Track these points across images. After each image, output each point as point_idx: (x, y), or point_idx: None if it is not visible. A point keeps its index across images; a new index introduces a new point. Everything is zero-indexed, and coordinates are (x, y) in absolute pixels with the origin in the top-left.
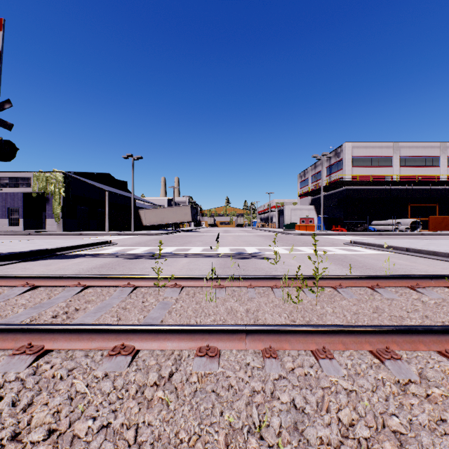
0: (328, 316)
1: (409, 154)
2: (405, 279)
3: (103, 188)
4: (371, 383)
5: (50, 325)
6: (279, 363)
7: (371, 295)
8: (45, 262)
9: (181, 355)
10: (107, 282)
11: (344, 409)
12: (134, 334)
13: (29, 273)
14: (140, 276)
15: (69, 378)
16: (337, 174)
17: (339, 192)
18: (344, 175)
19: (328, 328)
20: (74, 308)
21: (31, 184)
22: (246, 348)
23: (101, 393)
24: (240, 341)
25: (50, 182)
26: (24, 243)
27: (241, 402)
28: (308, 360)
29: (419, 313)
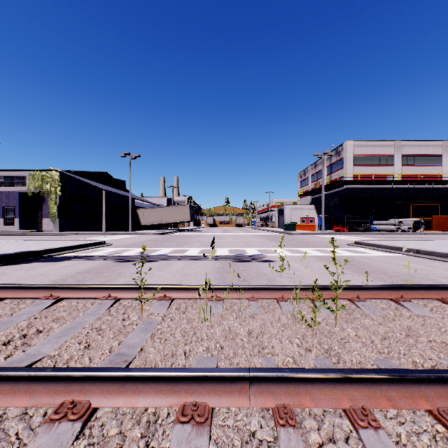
0: (352, 342)
1: (411, 153)
2: (434, 290)
3: (100, 187)
4: None
5: None
6: (300, 436)
7: (397, 311)
8: (28, 265)
9: (156, 416)
10: (85, 293)
11: None
12: (91, 384)
13: (4, 279)
14: (123, 286)
15: None
16: (337, 173)
17: (340, 191)
18: (345, 174)
19: (367, 376)
20: (35, 329)
21: (26, 183)
22: (250, 405)
23: None
24: (242, 393)
25: (46, 181)
26: (12, 244)
27: None
28: (341, 428)
29: None
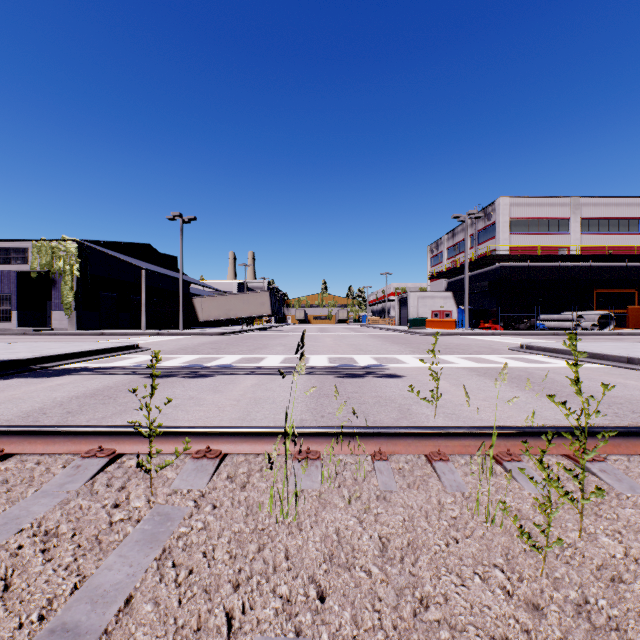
0: (634, 582)
1: (594, 215)
2: None
3: (137, 264)
4: None
5: None
6: None
7: None
8: None
9: None
10: (54, 443)
11: None
12: None
13: None
14: (129, 430)
15: None
16: (486, 245)
17: (489, 272)
18: (497, 247)
19: None
20: None
21: (29, 259)
22: None
23: None
24: None
25: (57, 256)
26: None
27: None
28: None
29: None
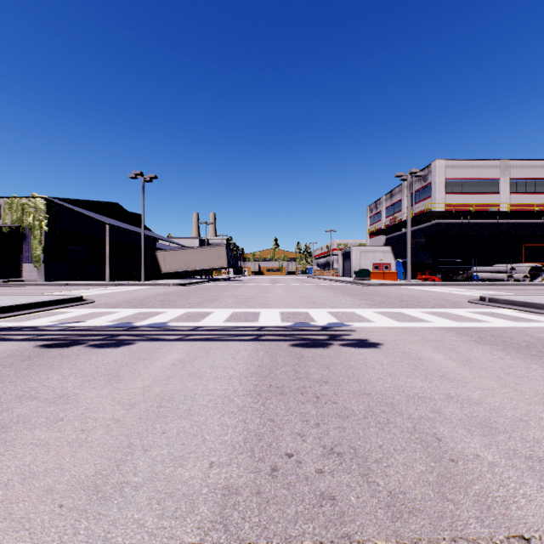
0: None
1: (522, 176)
2: None
3: (102, 220)
4: None
5: None
6: None
7: None
8: None
9: None
10: None
11: None
12: None
13: None
14: None
15: None
16: (423, 204)
17: (426, 228)
18: (433, 205)
19: None
20: None
21: (1, 215)
22: None
23: None
24: None
25: (27, 212)
26: None
27: None
28: None
29: None
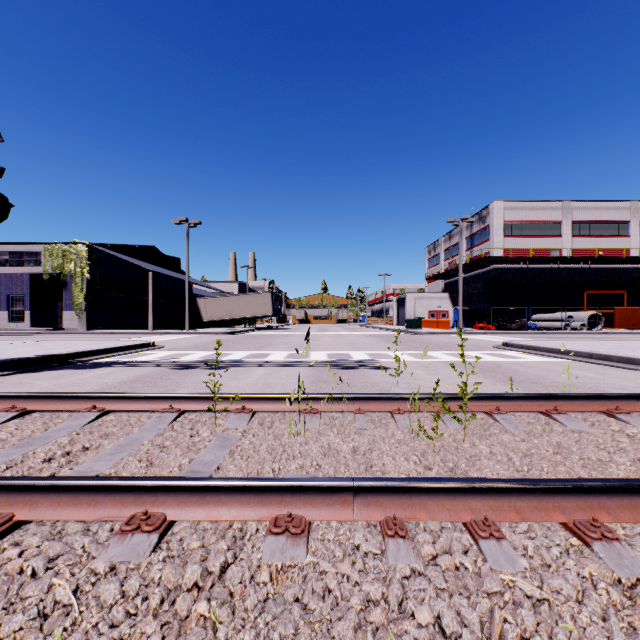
0: (484, 459)
1: (585, 219)
2: (598, 400)
3: (145, 267)
4: (574, 585)
5: (24, 480)
6: (411, 546)
7: (547, 425)
8: (52, 373)
9: (244, 530)
10: (138, 404)
11: (533, 639)
12: (166, 495)
13: (25, 390)
14: (189, 396)
15: (45, 576)
16: (481, 247)
17: (484, 273)
18: (491, 249)
19: (492, 485)
20: (80, 446)
21: (41, 262)
22: (354, 518)
23: (97, 605)
24: (344, 506)
25: (68, 259)
26: (26, 346)
27: (346, 624)
28: (459, 541)
29: (629, 456)
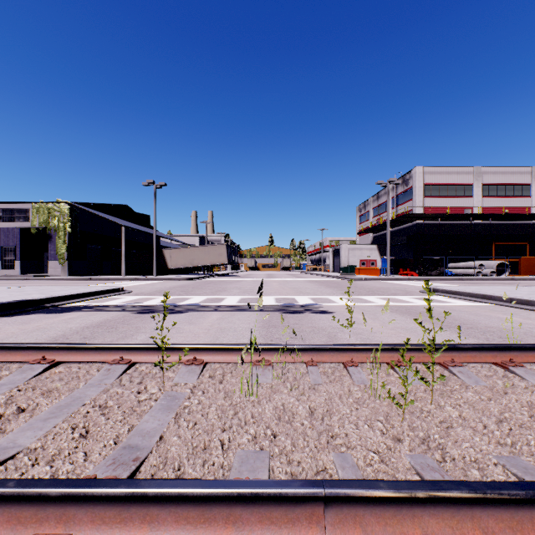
0: (458, 427)
1: (493, 182)
2: None
3: (118, 222)
4: None
5: None
6: None
7: (507, 380)
8: (24, 317)
9: None
10: (89, 355)
11: None
12: (77, 506)
13: None
14: (140, 346)
15: None
16: (405, 206)
17: (407, 228)
18: (413, 207)
19: (509, 495)
20: (14, 408)
21: (29, 218)
22: None
23: None
24: (313, 522)
25: (52, 215)
26: (8, 292)
27: None
28: None
29: None
